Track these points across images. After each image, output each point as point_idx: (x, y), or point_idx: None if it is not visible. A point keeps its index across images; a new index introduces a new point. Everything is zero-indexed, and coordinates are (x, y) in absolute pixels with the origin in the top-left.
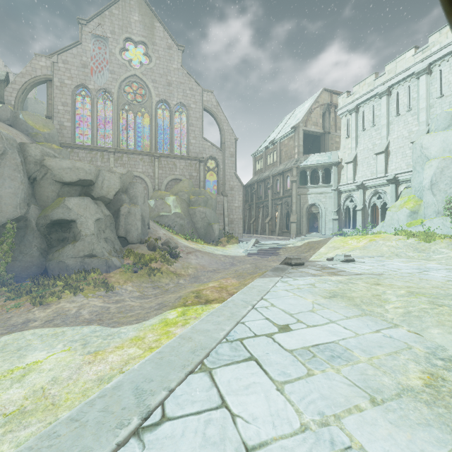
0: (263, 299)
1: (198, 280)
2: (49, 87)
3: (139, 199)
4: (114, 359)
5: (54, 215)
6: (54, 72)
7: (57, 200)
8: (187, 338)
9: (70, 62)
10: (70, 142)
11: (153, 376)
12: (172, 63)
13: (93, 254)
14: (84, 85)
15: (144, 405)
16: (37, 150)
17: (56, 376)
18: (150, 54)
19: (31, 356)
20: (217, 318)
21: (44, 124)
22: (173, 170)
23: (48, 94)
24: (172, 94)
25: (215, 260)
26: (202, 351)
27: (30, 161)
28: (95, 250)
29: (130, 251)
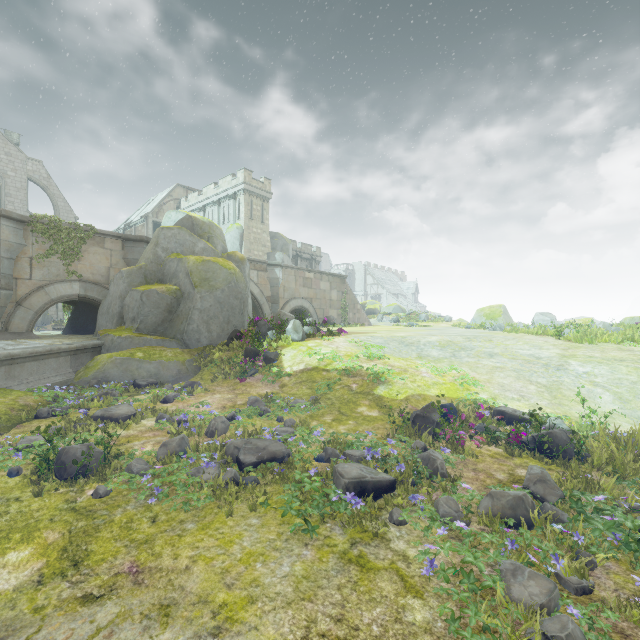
0: None
1: None
2: None
3: None
4: None
5: None
6: None
7: None
8: None
9: None
10: None
11: None
12: None
13: None
14: None
15: None
16: None
17: None
18: None
19: None
20: None
21: None
22: None
23: None
24: None
25: None
26: None
27: None
28: None
29: None
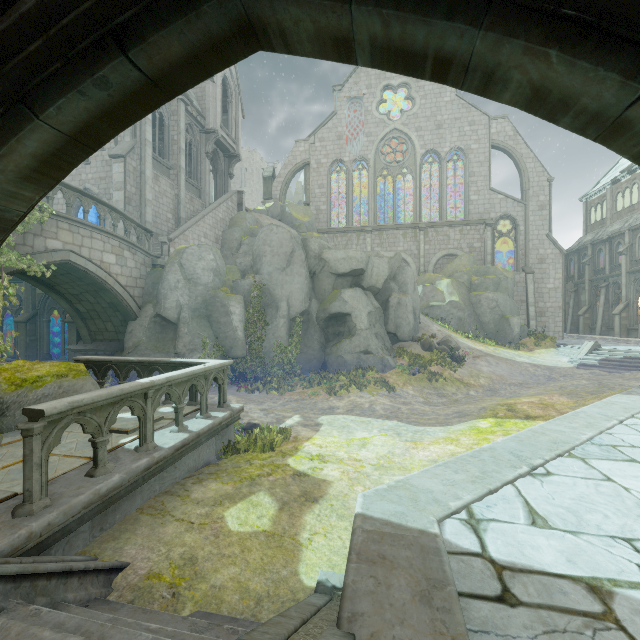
0: (635, 417)
1: (497, 394)
2: (306, 172)
3: (409, 286)
4: (436, 450)
5: (331, 308)
6: (311, 154)
7: (333, 293)
8: (540, 433)
9: (326, 138)
10: (326, 227)
11: (521, 449)
12: (443, 96)
13: (368, 351)
14: (339, 160)
15: (526, 462)
16: (315, 244)
17: (391, 450)
18: (413, 95)
19: (357, 433)
20: (570, 424)
21: (304, 213)
22: (444, 243)
23: (306, 180)
24: (443, 139)
25: (517, 370)
26: (564, 444)
27: (311, 256)
28: (370, 346)
29: (402, 350)
